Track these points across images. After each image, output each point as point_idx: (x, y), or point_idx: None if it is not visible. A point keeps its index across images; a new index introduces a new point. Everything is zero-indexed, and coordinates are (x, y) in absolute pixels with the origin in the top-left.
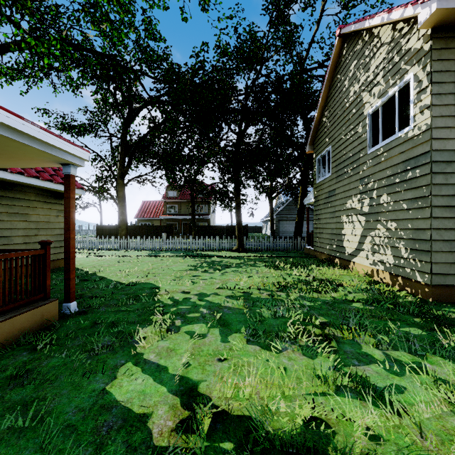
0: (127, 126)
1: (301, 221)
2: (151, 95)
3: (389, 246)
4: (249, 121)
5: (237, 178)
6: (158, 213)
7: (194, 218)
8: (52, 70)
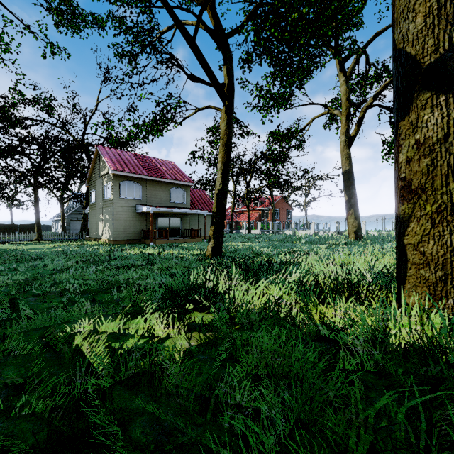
0: None
1: (86, 222)
2: None
3: (108, 231)
4: (47, 160)
5: (37, 195)
6: None
7: None
8: None
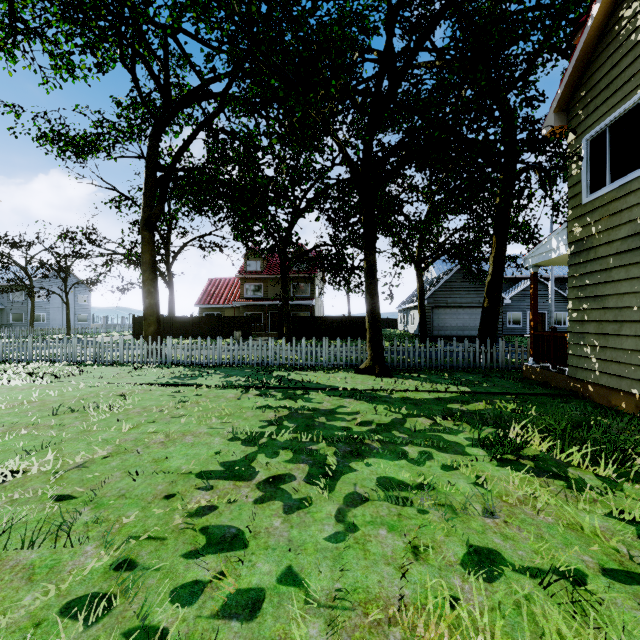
0: (159, 132)
1: (496, 307)
2: (199, 66)
3: None
4: (398, 79)
5: (368, 210)
6: (232, 297)
7: (283, 303)
8: (34, 40)
